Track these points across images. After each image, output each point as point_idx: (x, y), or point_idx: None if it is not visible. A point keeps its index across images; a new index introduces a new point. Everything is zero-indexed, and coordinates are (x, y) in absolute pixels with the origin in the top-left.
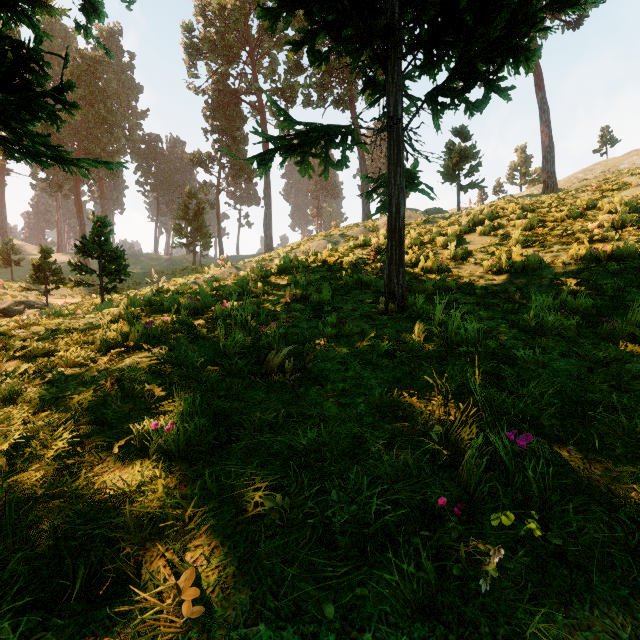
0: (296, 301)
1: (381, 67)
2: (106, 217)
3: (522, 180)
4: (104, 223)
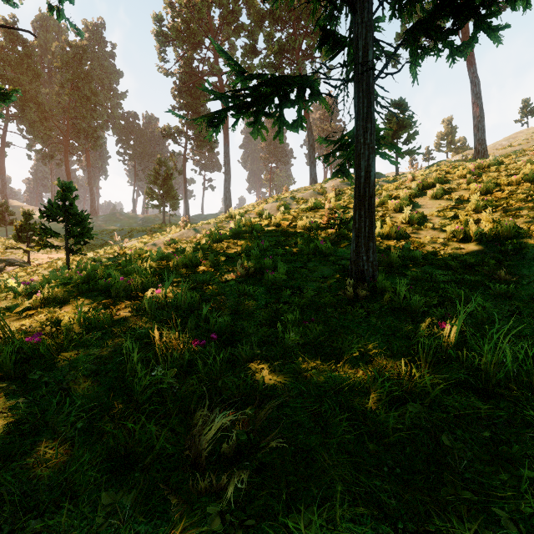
0: (248, 277)
1: (348, 4)
2: (71, 183)
3: (448, 148)
4: (69, 188)
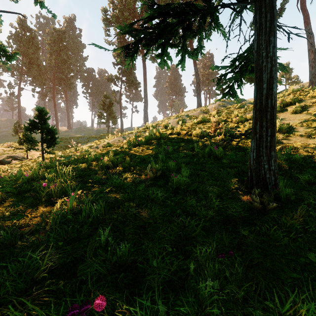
0: (156, 179)
1: None
2: (44, 108)
3: (287, 82)
4: (43, 112)
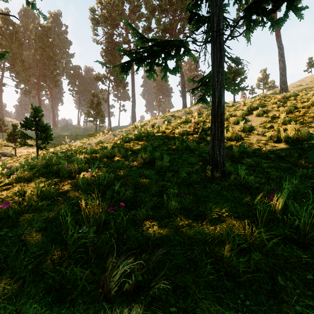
0: (145, 164)
1: None
2: (39, 107)
3: (264, 86)
4: (38, 110)
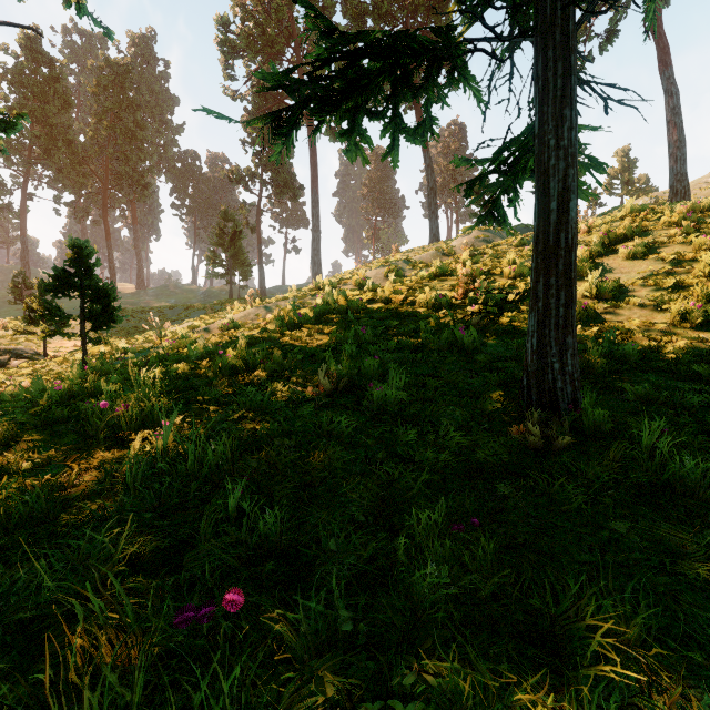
0: (337, 395)
1: None
2: (88, 242)
3: (624, 190)
4: (86, 250)
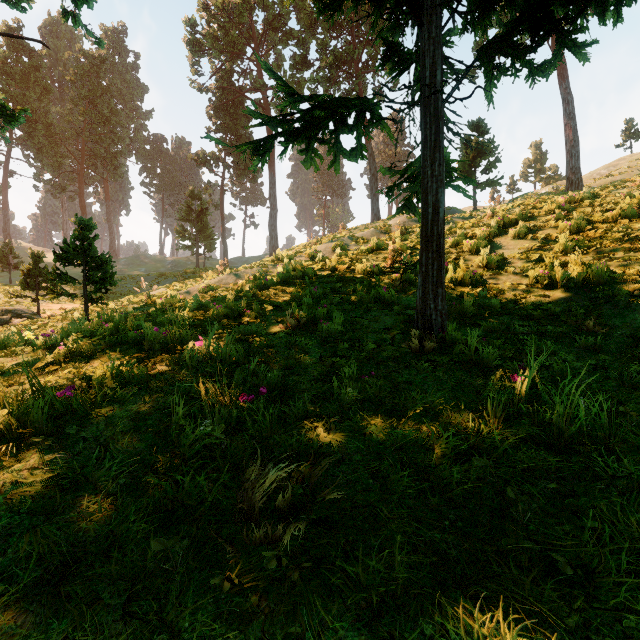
0: (299, 328)
1: (413, 17)
2: (90, 220)
3: (537, 177)
4: (88, 226)
